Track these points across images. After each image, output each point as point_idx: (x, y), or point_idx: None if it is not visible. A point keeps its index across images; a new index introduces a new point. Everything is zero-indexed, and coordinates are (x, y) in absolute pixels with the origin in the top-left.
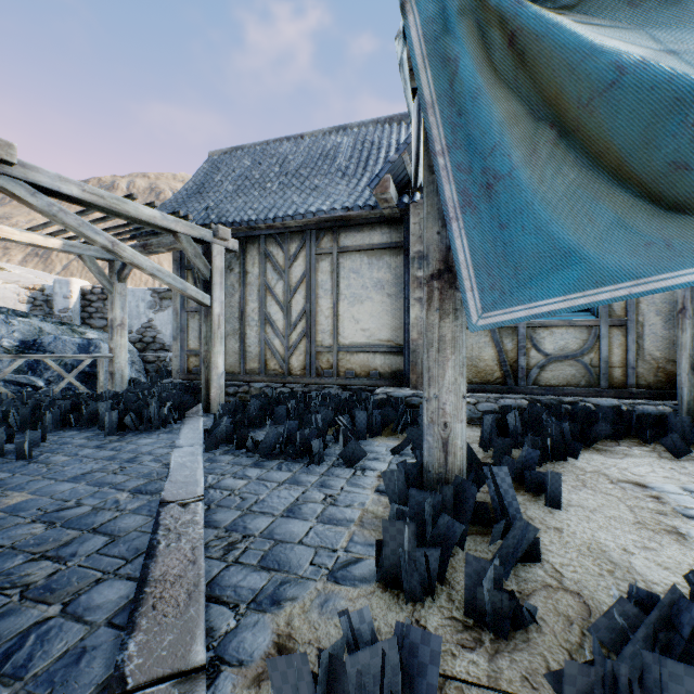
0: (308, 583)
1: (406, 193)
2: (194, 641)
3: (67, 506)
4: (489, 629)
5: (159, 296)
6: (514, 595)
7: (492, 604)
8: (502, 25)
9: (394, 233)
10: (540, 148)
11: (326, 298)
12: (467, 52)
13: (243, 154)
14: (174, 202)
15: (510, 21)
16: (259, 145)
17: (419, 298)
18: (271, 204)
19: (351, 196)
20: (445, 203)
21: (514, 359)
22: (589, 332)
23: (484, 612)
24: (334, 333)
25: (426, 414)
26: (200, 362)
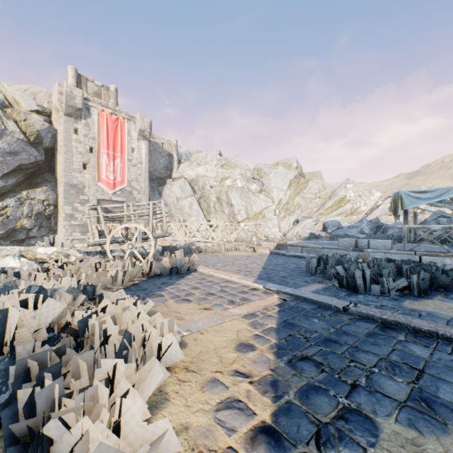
0: None
1: None
2: None
3: None
4: None
5: None
6: None
7: None
8: None
9: None
10: None
11: None
12: None
13: None
14: None
15: None
16: None
17: None
18: None
19: None
20: None
21: None
22: None
23: None
24: None
25: None
26: None
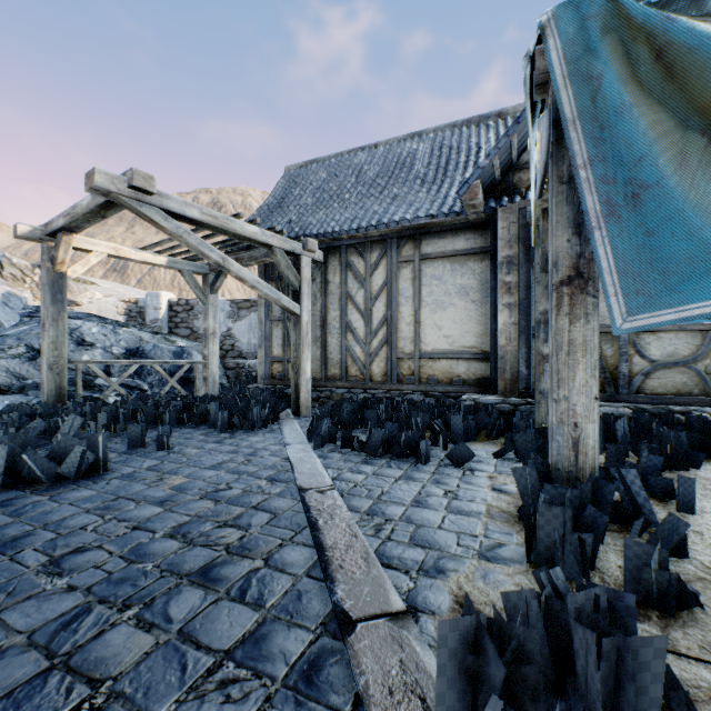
0: (463, 560)
1: (492, 197)
2: (388, 592)
3: (222, 488)
4: (654, 607)
5: (237, 306)
6: (679, 578)
7: (657, 584)
8: (649, 41)
9: (478, 238)
10: (690, 156)
11: (408, 305)
12: (611, 69)
13: (318, 167)
14: (257, 217)
15: (658, 36)
16: (333, 157)
17: (507, 304)
18: (352, 215)
19: (434, 204)
20: (586, 213)
21: (614, 366)
22: (703, 337)
23: (647, 592)
24: (416, 340)
25: (555, 415)
26: (283, 368)
